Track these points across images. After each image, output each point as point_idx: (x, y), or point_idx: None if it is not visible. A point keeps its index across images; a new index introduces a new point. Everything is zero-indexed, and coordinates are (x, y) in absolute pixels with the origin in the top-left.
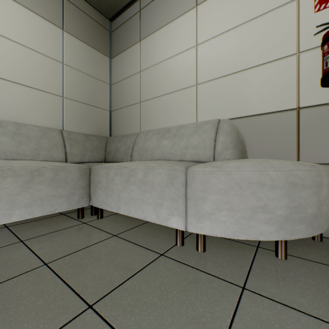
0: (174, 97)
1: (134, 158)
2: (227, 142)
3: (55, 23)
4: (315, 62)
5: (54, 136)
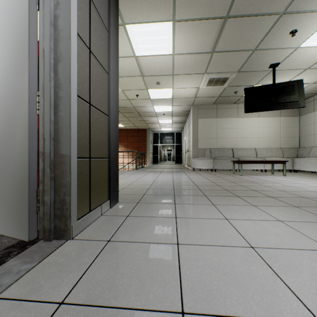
0: None
1: (309, 156)
2: None
3: (278, 116)
4: None
5: (279, 150)
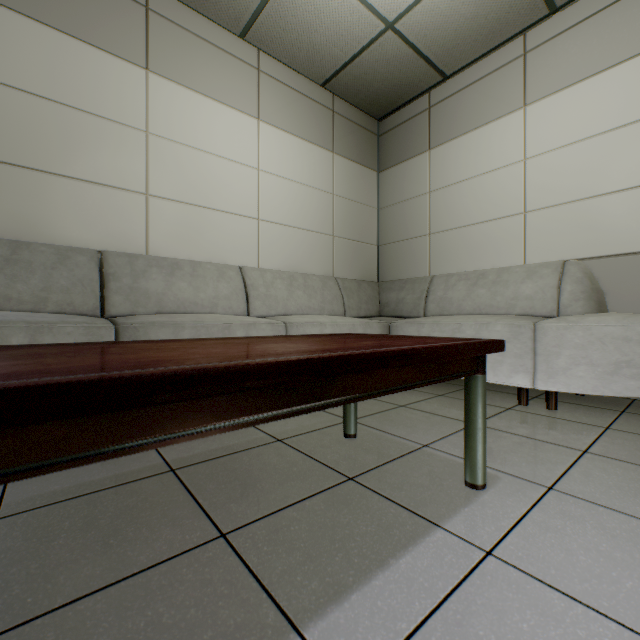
0: (486, 229)
1: (430, 312)
2: (577, 291)
3: (326, 148)
4: None
5: (332, 287)
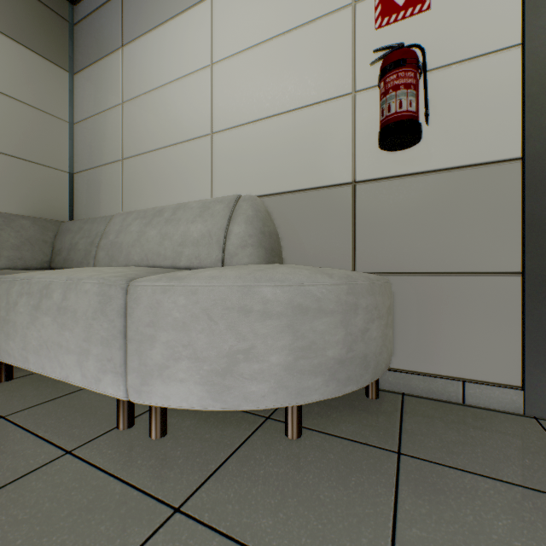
0: (177, 154)
1: (100, 262)
2: (245, 235)
3: None
4: (377, 109)
5: None
